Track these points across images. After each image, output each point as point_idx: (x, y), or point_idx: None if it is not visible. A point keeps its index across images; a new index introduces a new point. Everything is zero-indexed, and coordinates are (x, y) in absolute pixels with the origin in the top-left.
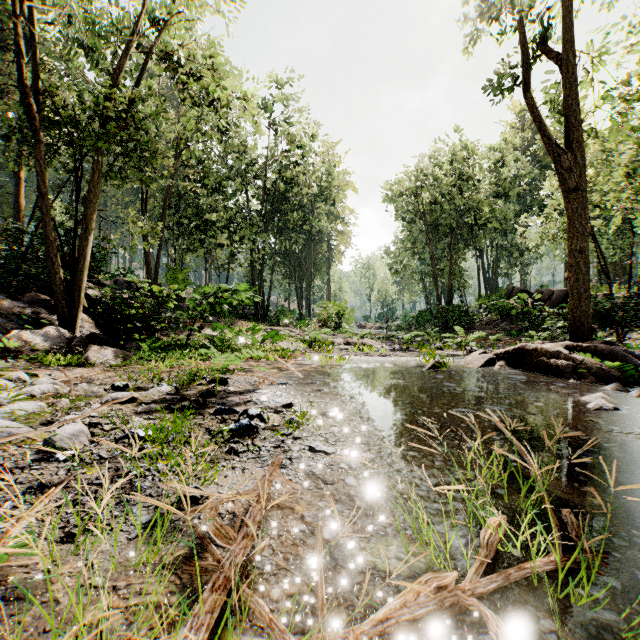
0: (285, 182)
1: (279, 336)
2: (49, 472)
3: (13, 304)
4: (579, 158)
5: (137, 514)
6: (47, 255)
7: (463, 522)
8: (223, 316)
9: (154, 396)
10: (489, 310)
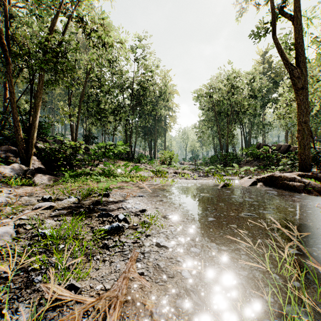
0: (143, 90)
1: (139, 169)
2: None
3: None
4: (303, 71)
5: (21, 312)
6: (14, 125)
7: None
8: (110, 158)
9: (65, 204)
10: (248, 155)
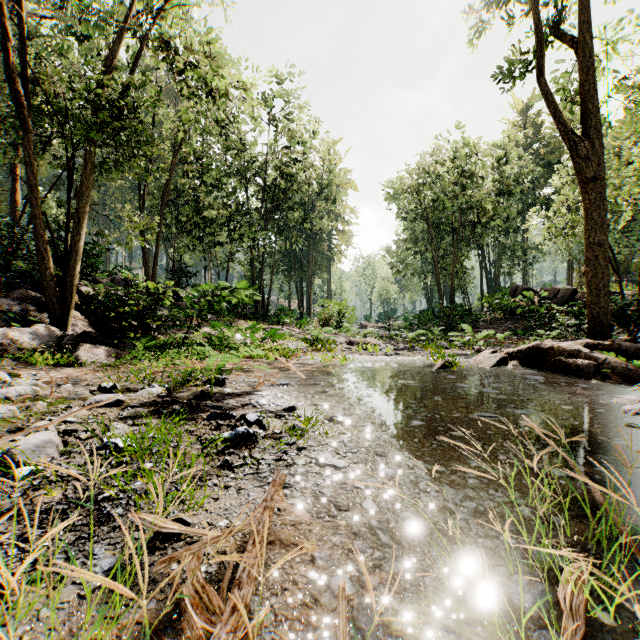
0: (285, 180)
1: (280, 334)
2: (2, 494)
3: (1, 301)
4: (597, 146)
5: (99, 556)
6: (37, 250)
7: (536, 578)
8: (222, 315)
9: (143, 398)
10: (493, 309)
